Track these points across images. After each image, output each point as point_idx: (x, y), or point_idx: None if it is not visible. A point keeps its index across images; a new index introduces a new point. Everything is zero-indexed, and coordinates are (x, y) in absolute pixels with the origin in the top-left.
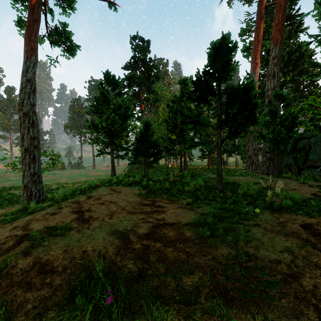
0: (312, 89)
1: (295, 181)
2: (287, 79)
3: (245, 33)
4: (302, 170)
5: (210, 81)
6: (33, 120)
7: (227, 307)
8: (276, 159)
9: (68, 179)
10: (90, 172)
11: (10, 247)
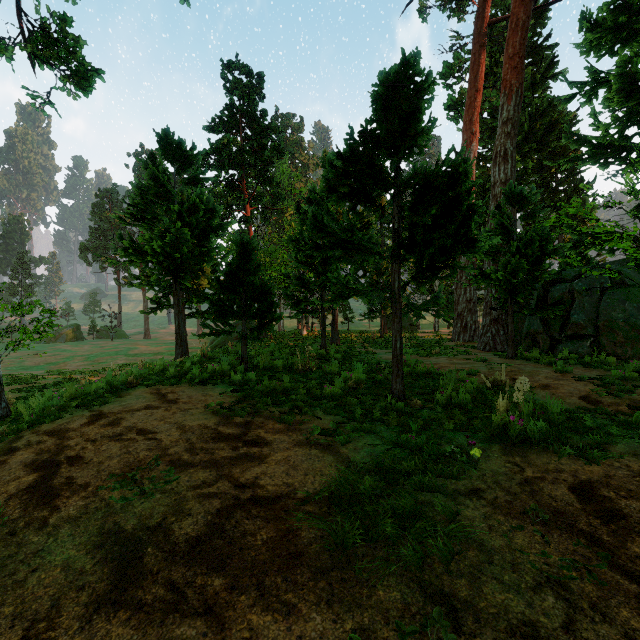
0: (573, 188)
1: (547, 367)
2: (529, 168)
3: (451, 72)
4: (557, 344)
5: (378, 155)
6: None
7: None
8: (510, 322)
9: (86, 362)
10: (136, 347)
11: None
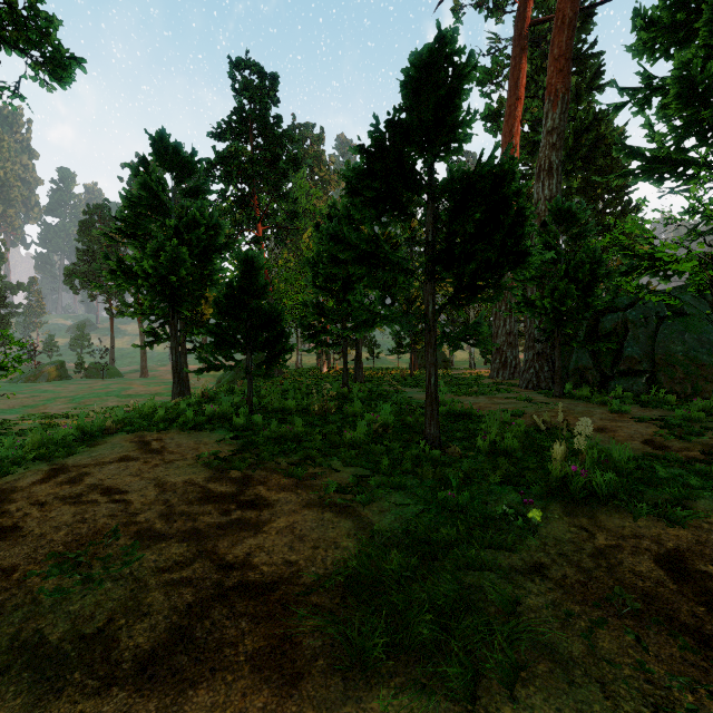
0: (620, 210)
1: (600, 406)
2: (573, 187)
3: (489, 79)
4: (609, 381)
5: (409, 152)
6: None
7: None
8: (557, 355)
9: (70, 404)
10: (131, 387)
11: None
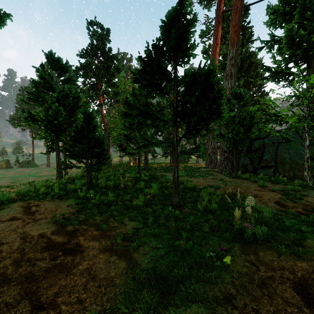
0: (260, 95)
1: (254, 183)
2: (241, 84)
3: (204, 35)
4: (257, 170)
5: (164, 61)
6: None
7: None
8: (234, 159)
9: (10, 180)
10: (41, 171)
11: None
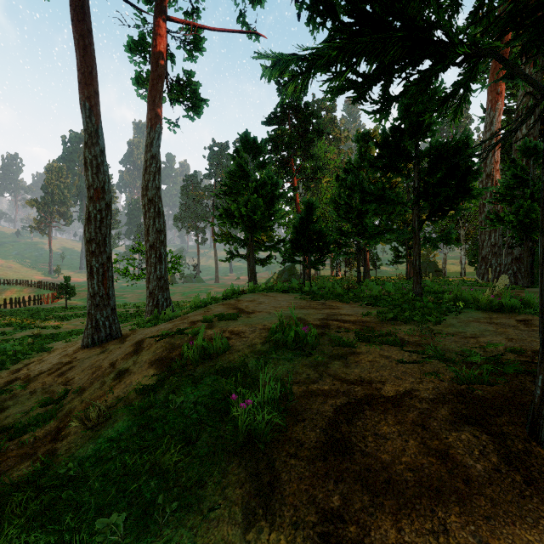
0: None
1: None
2: None
3: None
4: None
5: (403, 140)
6: (159, 207)
7: (401, 343)
8: (525, 256)
9: (183, 296)
10: (212, 288)
11: (188, 326)
